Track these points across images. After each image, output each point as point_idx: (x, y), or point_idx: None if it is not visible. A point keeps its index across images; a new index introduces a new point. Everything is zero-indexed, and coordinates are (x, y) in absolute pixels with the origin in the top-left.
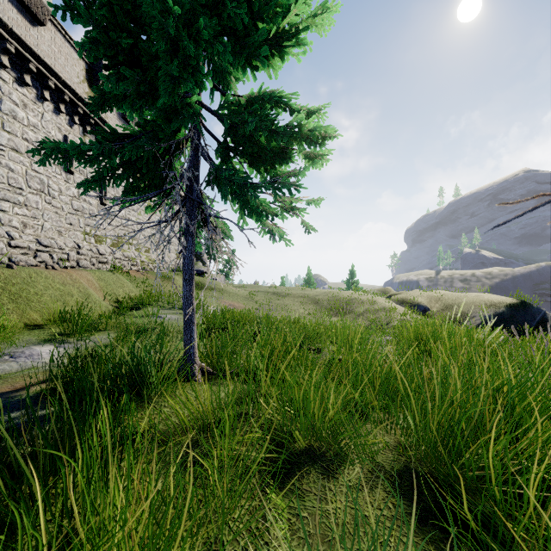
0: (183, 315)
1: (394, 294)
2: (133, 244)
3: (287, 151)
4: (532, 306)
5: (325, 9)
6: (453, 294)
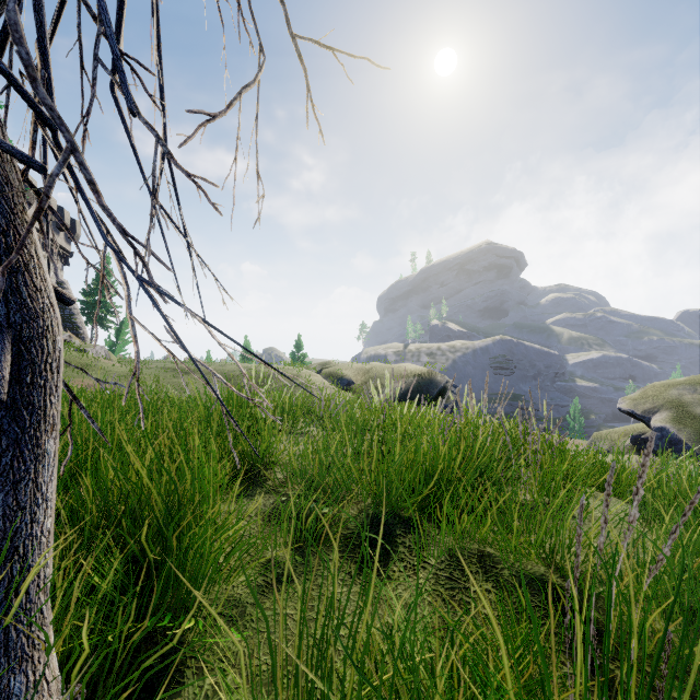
0: None
1: (325, 368)
2: None
3: None
4: (437, 374)
5: None
6: (382, 365)
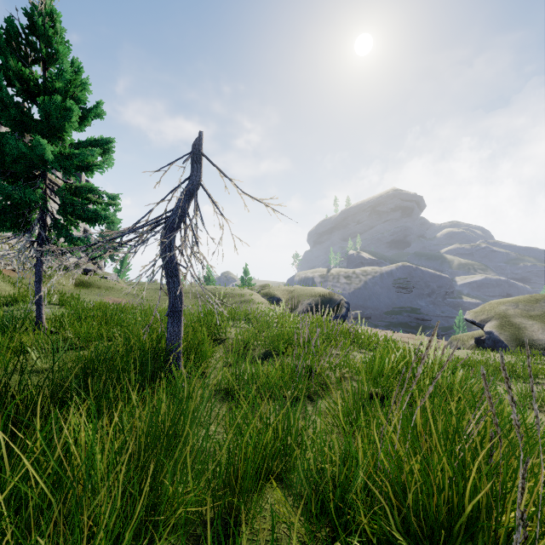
0: (35, 301)
1: (263, 289)
2: (2, 260)
3: (98, 217)
4: (335, 295)
5: (108, 160)
6: (301, 288)
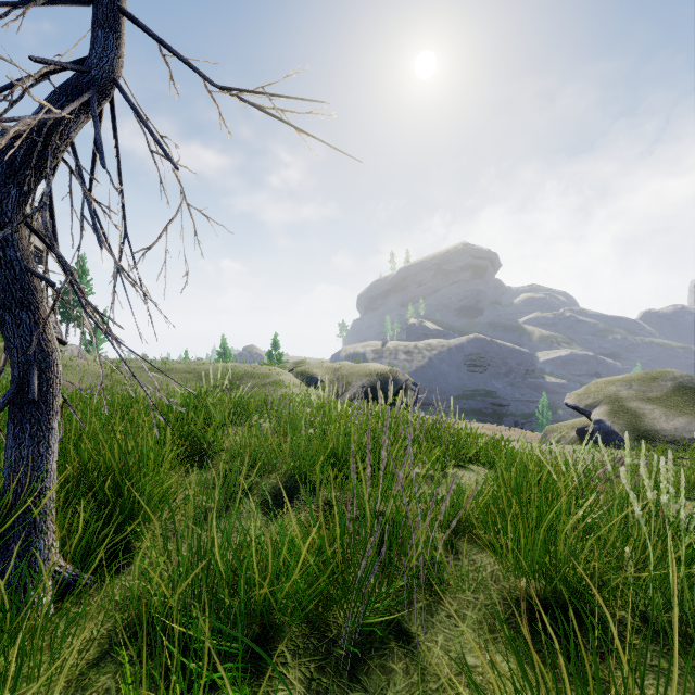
0: None
1: (298, 367)
2: None
3: None
4: (399, 373)
5: None
6: (351, 364)
